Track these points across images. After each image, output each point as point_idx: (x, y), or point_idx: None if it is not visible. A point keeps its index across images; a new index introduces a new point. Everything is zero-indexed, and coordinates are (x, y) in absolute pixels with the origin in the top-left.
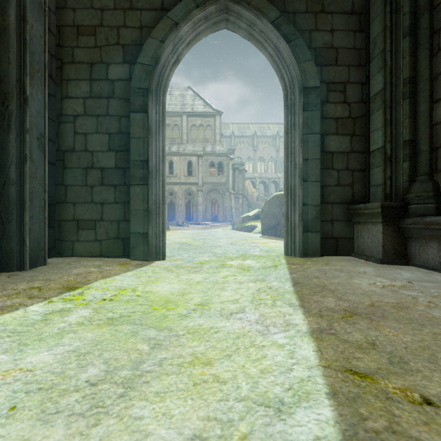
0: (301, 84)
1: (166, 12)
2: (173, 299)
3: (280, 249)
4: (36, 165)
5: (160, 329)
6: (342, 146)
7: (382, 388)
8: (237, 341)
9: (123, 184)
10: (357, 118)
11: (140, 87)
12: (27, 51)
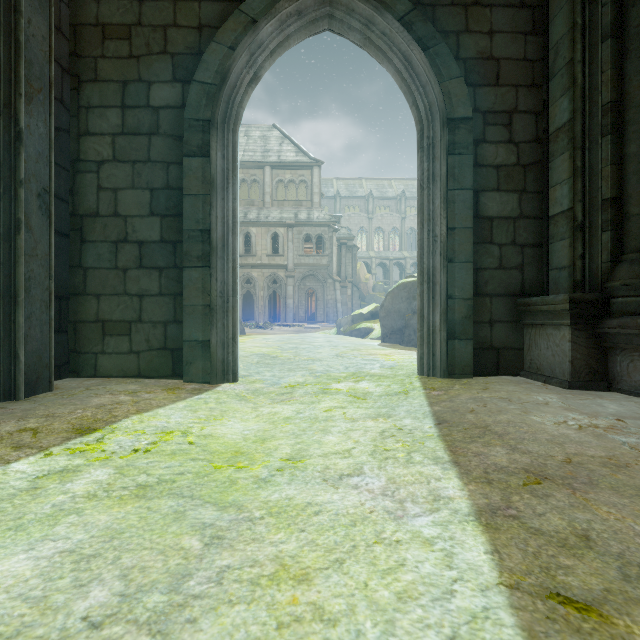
0: (444, 113)
1: (238, 4)
2: (246, 449)
3: (411, 364)
4: (36, 237)
5: (222, 507)
6: (507, 208)
7: (622, 637)
8: (352, 531)
9: (173, 266)
10: (530, 166)
11: (198, 117)
12: (20, 59)
